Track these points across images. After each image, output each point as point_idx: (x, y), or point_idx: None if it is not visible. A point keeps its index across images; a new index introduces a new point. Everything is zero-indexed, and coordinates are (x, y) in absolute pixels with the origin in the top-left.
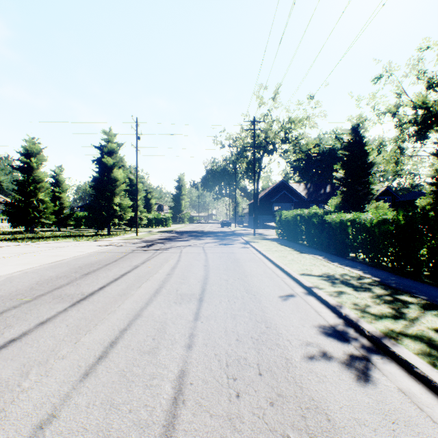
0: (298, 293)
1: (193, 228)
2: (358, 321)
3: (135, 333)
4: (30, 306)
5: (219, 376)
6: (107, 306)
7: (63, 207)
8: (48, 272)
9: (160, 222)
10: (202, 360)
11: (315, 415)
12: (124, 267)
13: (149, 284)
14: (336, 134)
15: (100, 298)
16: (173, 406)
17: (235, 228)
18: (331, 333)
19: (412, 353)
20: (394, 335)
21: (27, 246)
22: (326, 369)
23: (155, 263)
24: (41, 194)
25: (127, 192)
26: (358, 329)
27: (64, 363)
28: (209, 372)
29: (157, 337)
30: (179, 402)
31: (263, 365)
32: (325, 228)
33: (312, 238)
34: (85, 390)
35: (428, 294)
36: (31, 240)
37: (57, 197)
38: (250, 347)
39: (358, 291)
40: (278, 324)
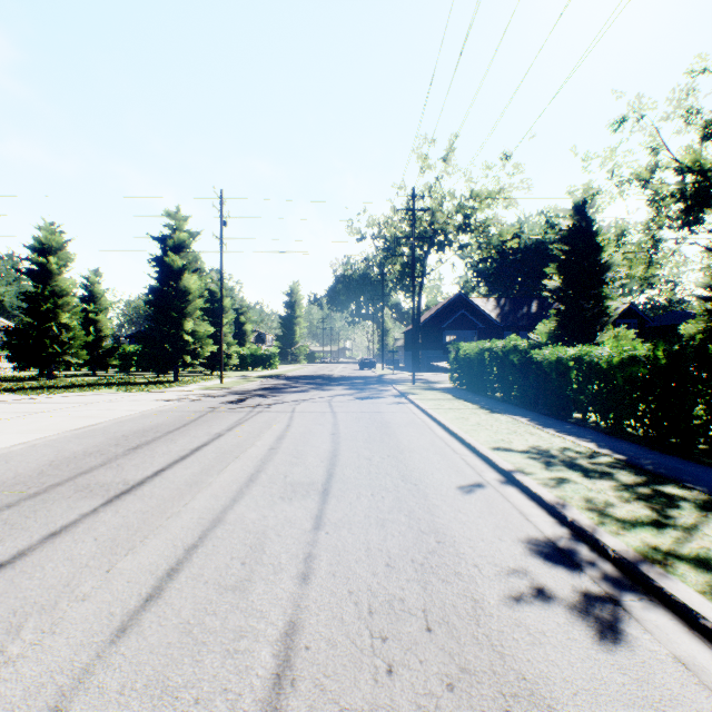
0: (490, 482)
1: (314, 371)
2: (596, 531)
3: (211, 553)
4: (35, 504)
5: (356, 634)
6: (165, 505)
7: (102, 336)
8: (71, 445)
9: (260, 362)
10: (327, 603)
11: (530, 708)
12: (199, 436)
13: (239, 465)
14: (548, 217)
15: (156, 489)
16: (274, 691)
17: (383, 372)
18: (549, 553)
19: (694, 591)
20: (660, 558)
21: (39, 400)
22: (544, 619)
23: (249, 429)
24: (65, 315)
25: (206, 312)
26: (595, 546)
27: (85, 609)
28: (338, 626)
29: (250, 561)
30: (285, 684)
31: (433, 611)
32: (532, 372)
33: (510, 388)
34: (119, 660)
35: (709, 483)
36: (47, 391)
37: (91, 320)
38: (410, 578)
39: (592, 479)
40: (457, 536)
